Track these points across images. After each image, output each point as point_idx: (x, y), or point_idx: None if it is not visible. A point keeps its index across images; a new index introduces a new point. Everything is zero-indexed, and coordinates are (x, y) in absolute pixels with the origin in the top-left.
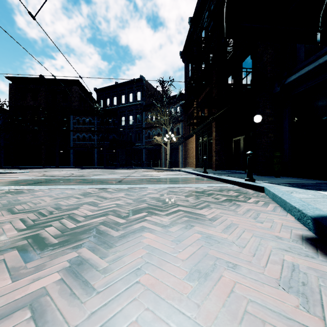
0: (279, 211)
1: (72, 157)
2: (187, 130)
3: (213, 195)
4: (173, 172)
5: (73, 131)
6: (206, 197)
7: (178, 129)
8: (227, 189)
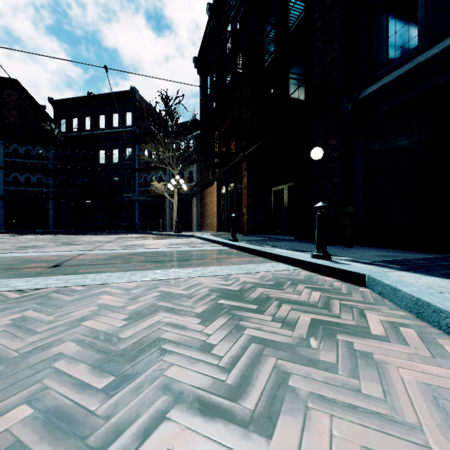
0: None
1: (4, 214)
2: (205, 175)
3: (271, 307)
4: (182, 240)
5: (6, 167)
6: (258, 317)
7: (191, 174)
8: (288, 278)
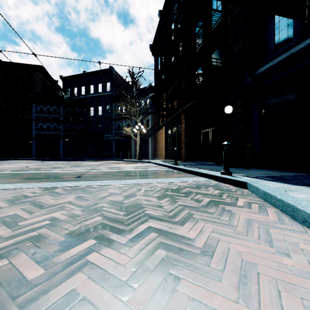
0: (289, 222)
1: (35, 148)
2: (157, 122)
3: (191, 195)
4: (143, 164)
5: (36, 120)
6: (184, 198)
7: (148, 121)
8: (204, 184)
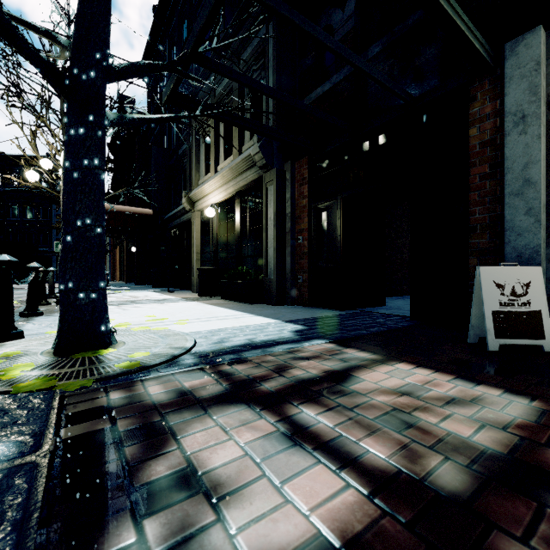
0: None
1: None
2: None
3: None
4: None
5: None
6: None
7: None
8: None
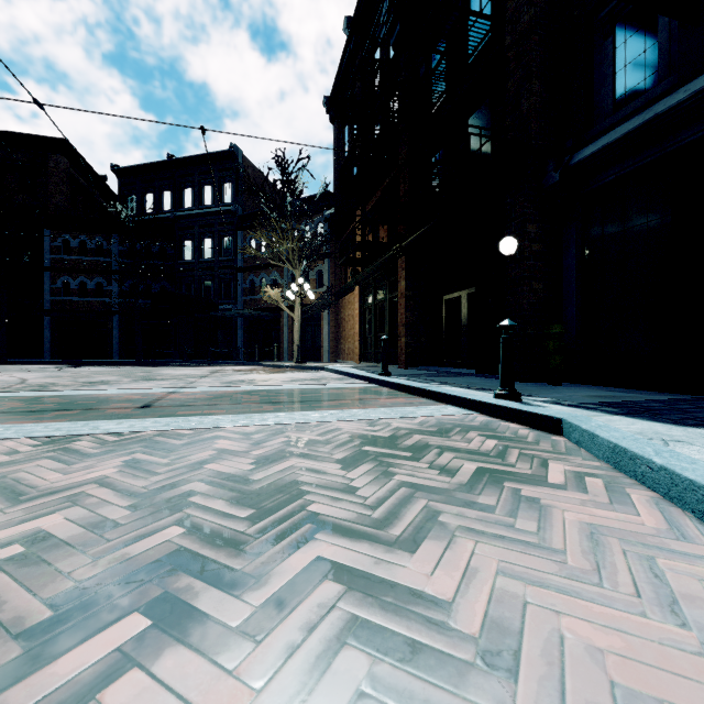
0: (700, 534)
1: (50, 336)
2: (341, 276)
3: (429, 455)
4: (309, 374)
5: (53, 268)
6: (411, 464)
7: (320, 274)
8: (457, 424)
